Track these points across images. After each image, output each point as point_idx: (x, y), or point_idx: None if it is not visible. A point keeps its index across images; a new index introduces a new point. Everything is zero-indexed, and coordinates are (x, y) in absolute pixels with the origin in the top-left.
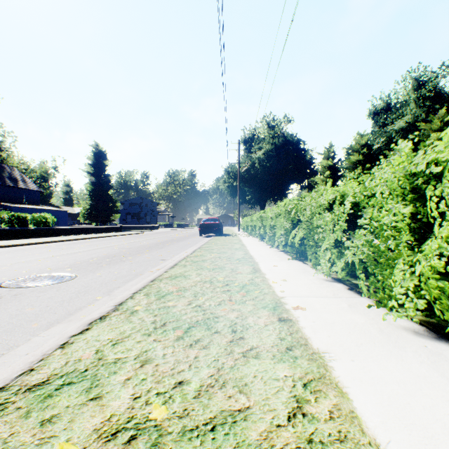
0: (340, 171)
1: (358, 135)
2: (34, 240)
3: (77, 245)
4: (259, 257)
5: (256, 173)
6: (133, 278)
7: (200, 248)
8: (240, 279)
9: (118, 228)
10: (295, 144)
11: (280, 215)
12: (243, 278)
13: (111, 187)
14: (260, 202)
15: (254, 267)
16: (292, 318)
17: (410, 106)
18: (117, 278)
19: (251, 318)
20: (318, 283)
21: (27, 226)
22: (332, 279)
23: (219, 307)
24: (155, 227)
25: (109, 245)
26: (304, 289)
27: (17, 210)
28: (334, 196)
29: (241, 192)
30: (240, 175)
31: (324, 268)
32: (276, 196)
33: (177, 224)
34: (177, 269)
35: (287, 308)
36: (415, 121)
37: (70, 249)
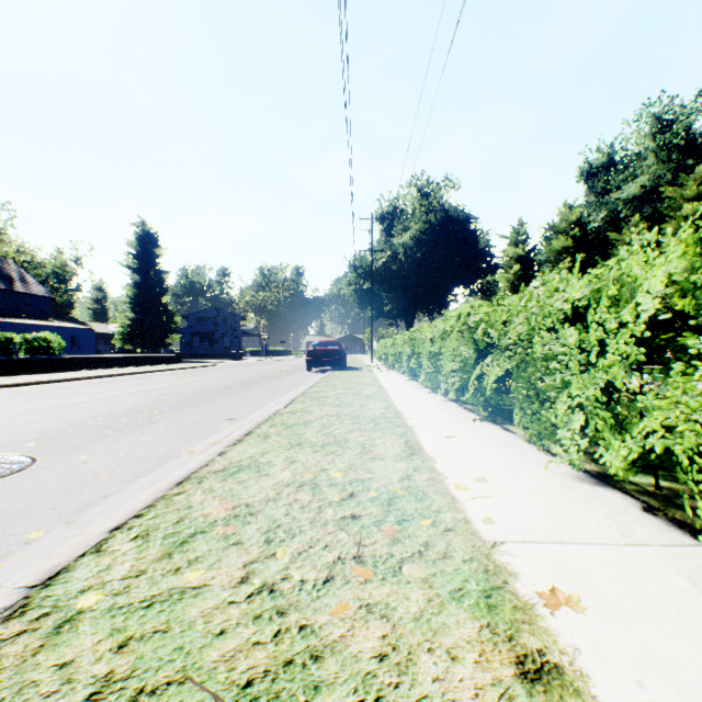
0: (536, 265)
1: (564, 206)
2: (21, 378)
3: (89, 389)
4: (413, 414)
5: (399, 269)
6: (152, 467)
7: (305, 395)
8: (382, 476)
9: (175, 357)
10: (461, 222)
11: (448, 335)
12: (388, 474)
13: (165, 291)
14: (406, 315)
15: (407, 441)
16: (563, 663)
17: (646, 162)
18: (116, 469)
19: (428, 660)
20: (563, 490)
21: (13, 355)
22: (587, 476)
23: (328, 596)
24: (237, 356)
25: (146, 389)
26: (539, 510)
27: (10, 328)
28: (589, 289)
29: (376, 300)
30: (374, 272)
31: (570, 451)
32: (431, 305)
33: (274, 351)
34: (247, 447)
35: (523, 597)
36: (656, 185)
37: (71, 396)
